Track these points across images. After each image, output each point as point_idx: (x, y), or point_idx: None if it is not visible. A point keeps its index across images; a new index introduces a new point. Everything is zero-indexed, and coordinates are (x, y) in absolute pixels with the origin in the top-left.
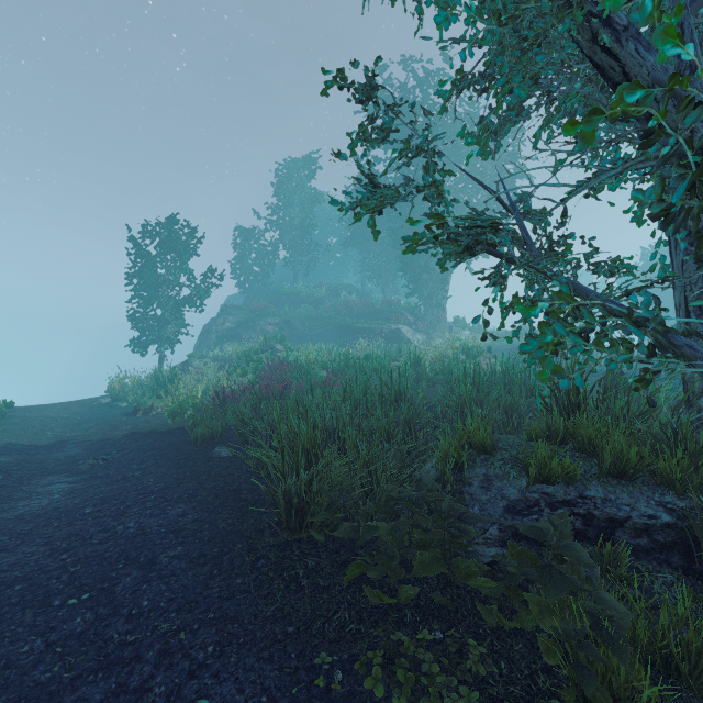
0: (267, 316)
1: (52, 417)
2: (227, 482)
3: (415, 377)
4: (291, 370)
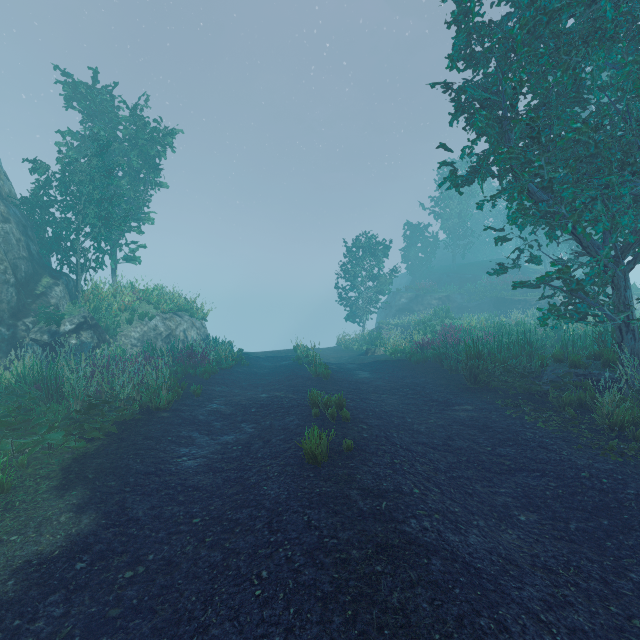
0: (432, 293)
1: (324, 354)
2: (438, 375)
3: (557, 339)
4: (459, 332)
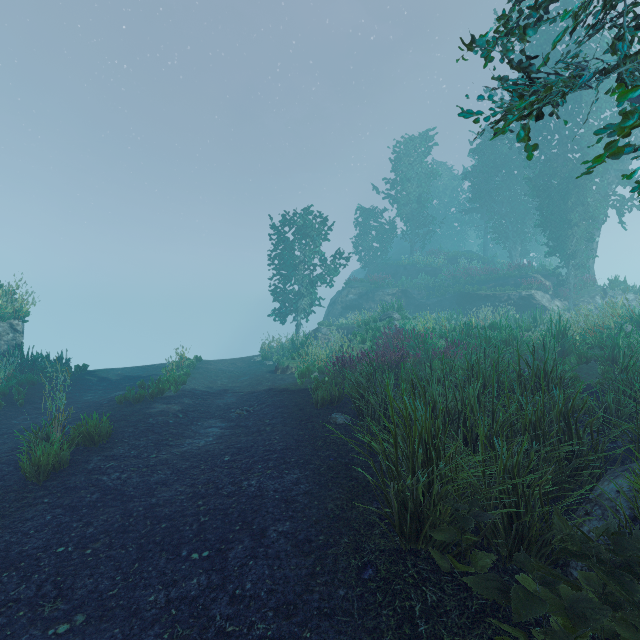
0: (385, 287)
1: (223, 370)
2: (340, 453)
3: (559, 351)
4: (407, 339)
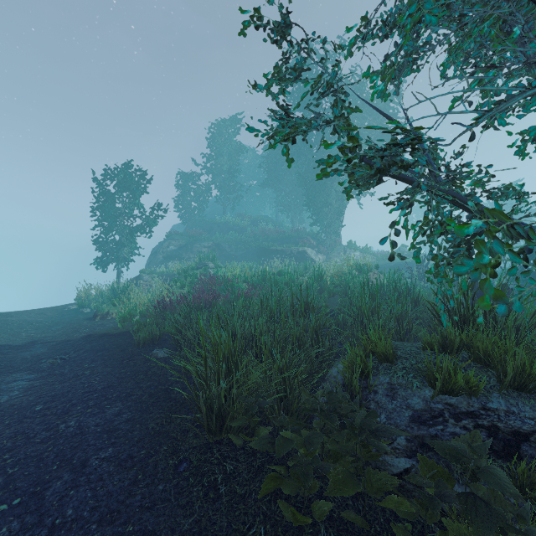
0: (202, 241)
1: (28, 321)
2: (161, 382)
3: (319, 289)
4: (219, 284)
